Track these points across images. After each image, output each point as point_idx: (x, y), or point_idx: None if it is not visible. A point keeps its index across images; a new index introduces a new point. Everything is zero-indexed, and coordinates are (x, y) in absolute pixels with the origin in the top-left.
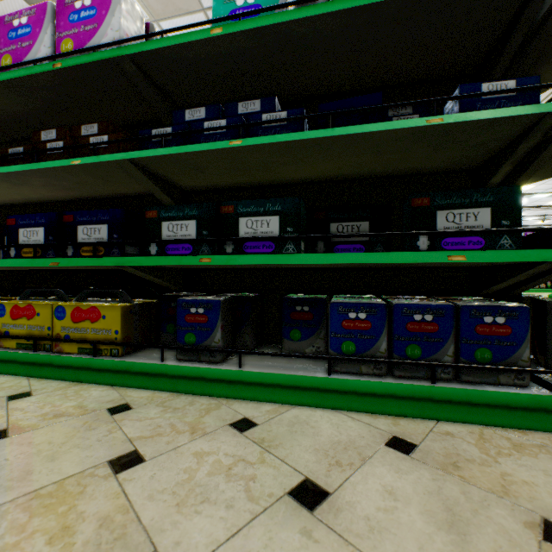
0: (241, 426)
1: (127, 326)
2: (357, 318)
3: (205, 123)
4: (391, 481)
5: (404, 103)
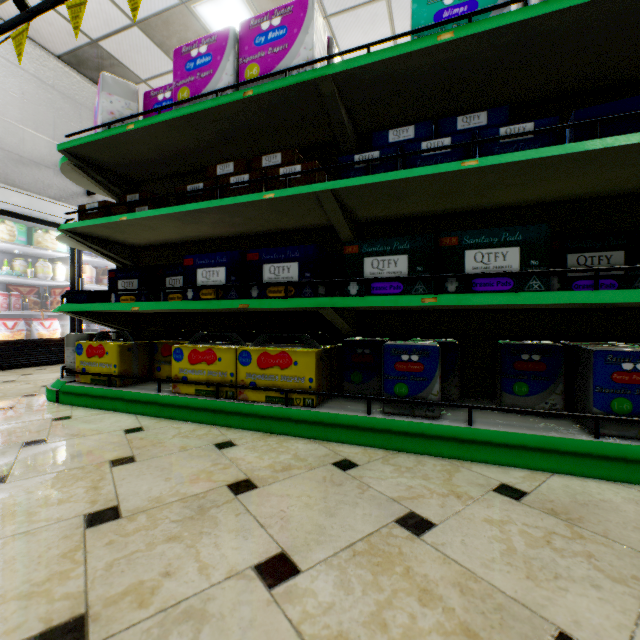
0: (508, 493)
1: (318, 374)
2: (634, 370)
3: (423, 144)
4: None
5: None
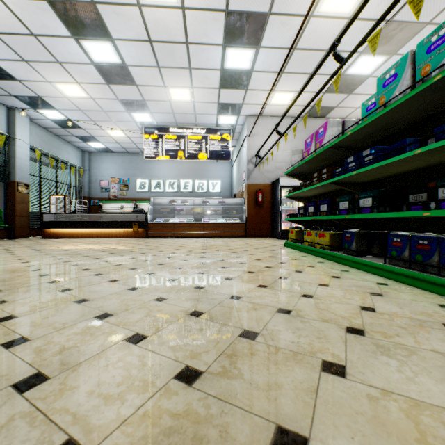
0: (343, 271)
1: (332, 240)
2: (396, 241)
3: (349, 165)
4: (358, 282)
5: (410, 144)
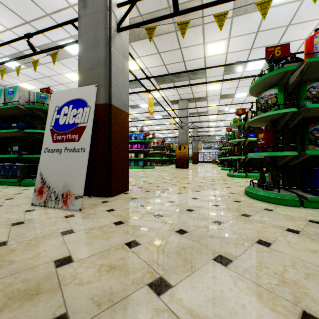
0: None
1: None
2: None
3: None
4: None
5: (3, 127)
